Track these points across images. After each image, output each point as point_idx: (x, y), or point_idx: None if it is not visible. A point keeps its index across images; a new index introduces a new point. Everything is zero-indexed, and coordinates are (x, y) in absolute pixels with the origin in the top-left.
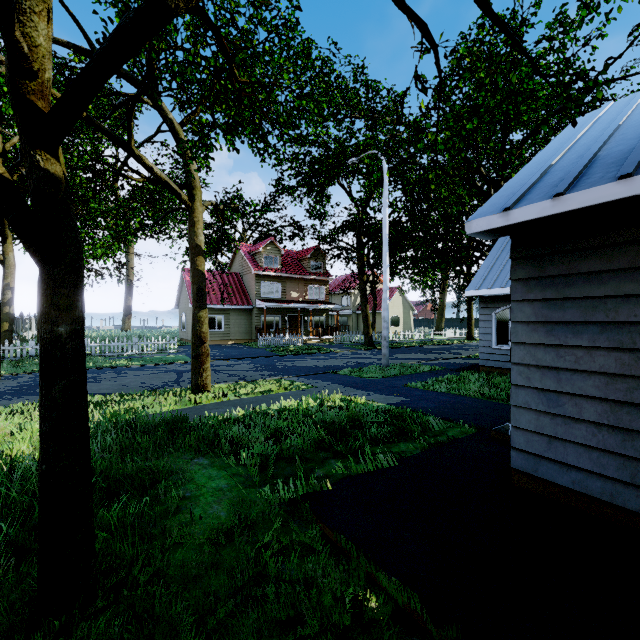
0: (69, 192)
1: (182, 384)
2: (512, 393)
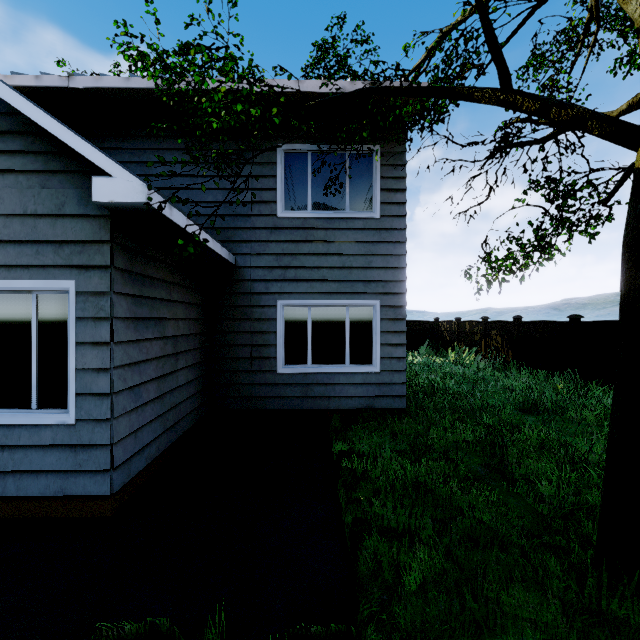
0: (636, 185)
1: None
2: (115, 403)
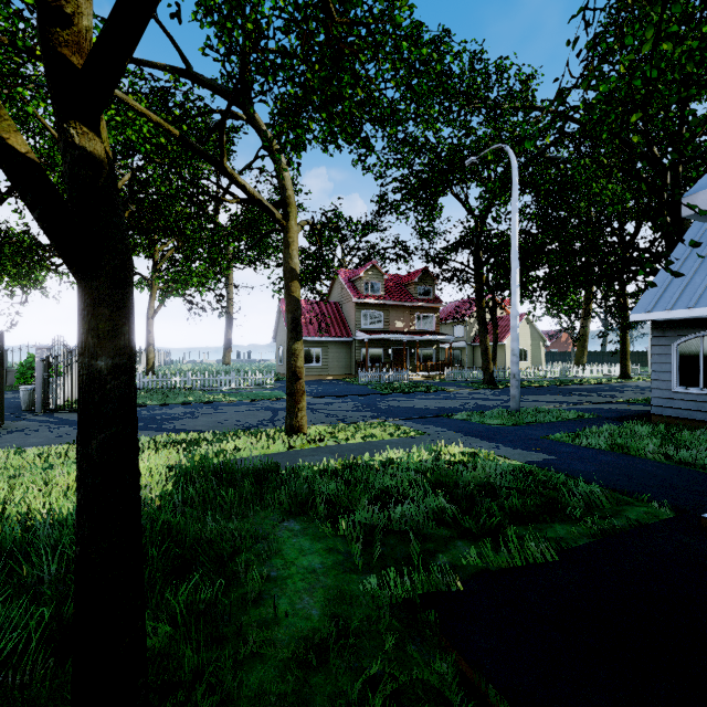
0: (114, 179)
1: (277, 424)
2: None
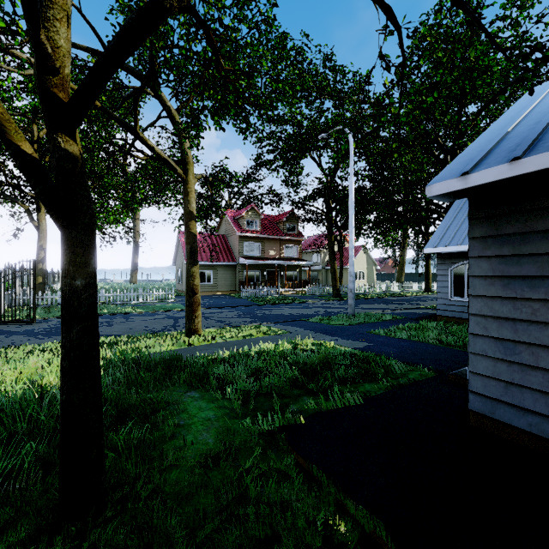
0: (84, 168)
1: (178, 328)
2: (470, 341)
